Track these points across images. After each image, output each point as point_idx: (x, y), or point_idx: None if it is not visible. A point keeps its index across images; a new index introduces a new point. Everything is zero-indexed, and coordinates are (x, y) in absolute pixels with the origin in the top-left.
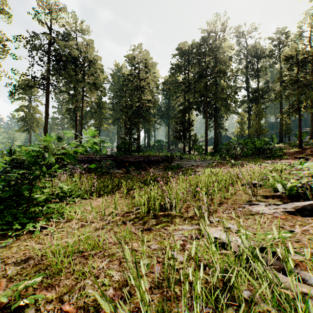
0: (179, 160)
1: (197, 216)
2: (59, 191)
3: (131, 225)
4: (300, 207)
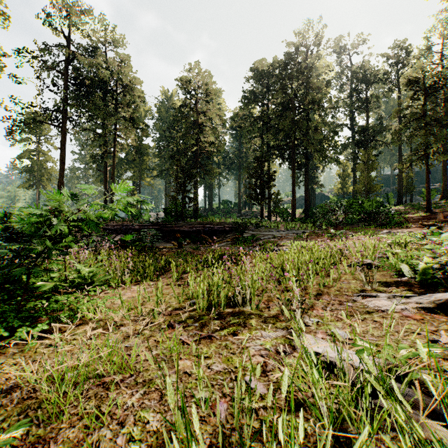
0: (254, 229)
1: (285, 316)
2: (75, 276)
3: (182, 330)
4: (443, 301)
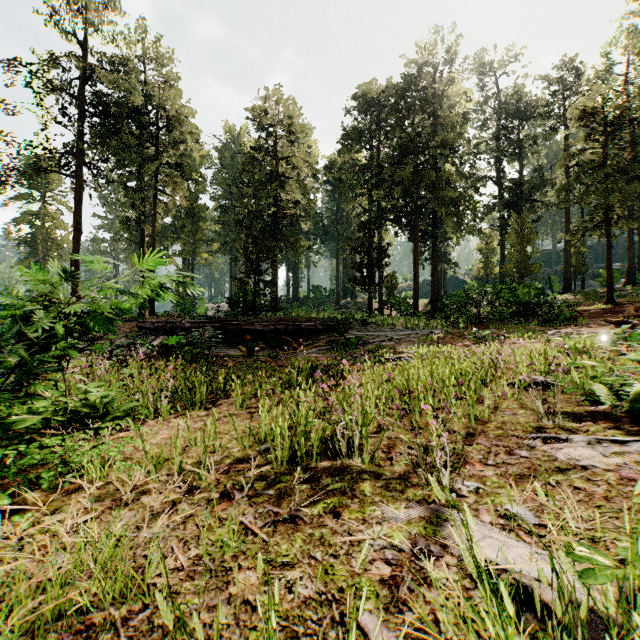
0: (360, 328)
1: (419, 476)
2: (79, 404)
3: (245, 504)
4: None
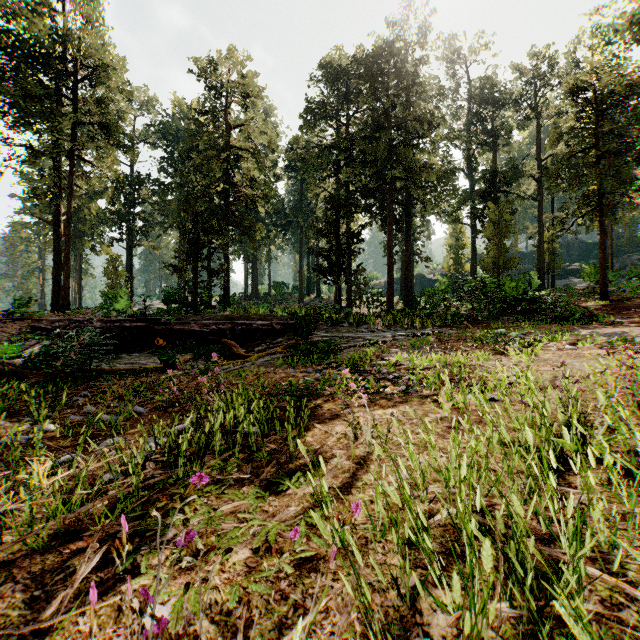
0: (328, 328)
1: None
2: None
3: None
4: None
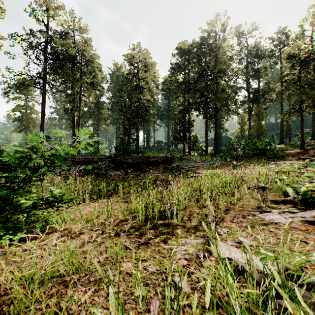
0: (179, 161)
1: (202, 227)
2: (49, 196)
3: (125, 238)
4: None
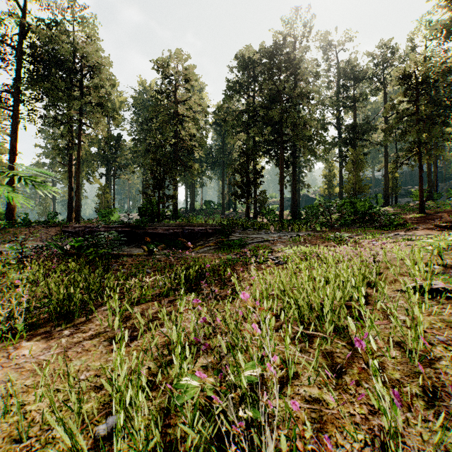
0: (241, 232)
1: None
2: None
3: None
4: None
